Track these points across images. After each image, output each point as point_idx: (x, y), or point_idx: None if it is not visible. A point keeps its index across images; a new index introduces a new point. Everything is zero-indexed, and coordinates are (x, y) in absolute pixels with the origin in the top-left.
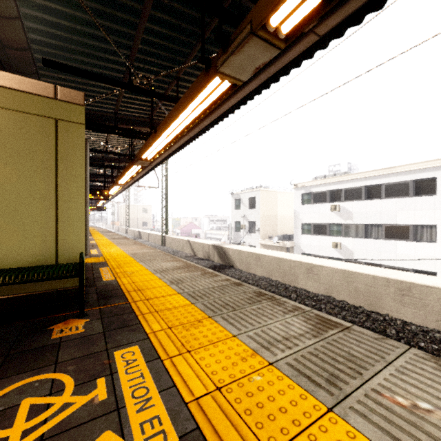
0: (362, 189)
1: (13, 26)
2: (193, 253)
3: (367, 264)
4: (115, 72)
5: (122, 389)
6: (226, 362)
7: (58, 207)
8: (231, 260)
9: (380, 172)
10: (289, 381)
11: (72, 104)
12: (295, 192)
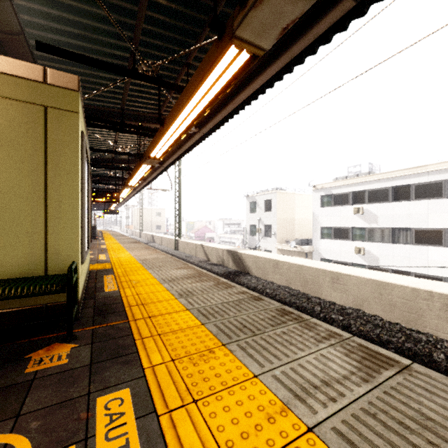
0: (389, 190)
1: (1, 4)
2: (207, 258)
3: (394, 272)
4: (119, 59)
5: None
6: (246, 422)
7: (47, 208)
8: (246, 266)
9: (408, 171)
10: None
11: (63, 89)
12: (314, 194)
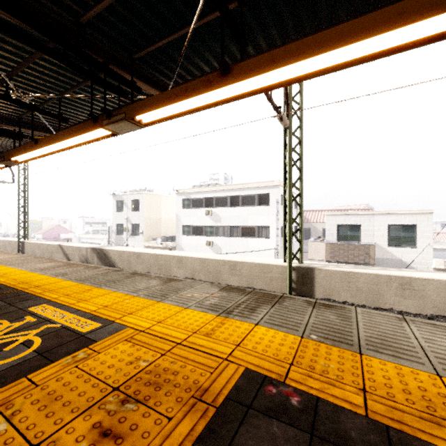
0: (227, 199)
1: None
2: (67, 258)
3: None
4: None
5: (45, 316)
6: (109, 300)
7: None
8: (112, 260)
9: (238, 186)
10: (143, 299)
11: None
12: (177, 197)
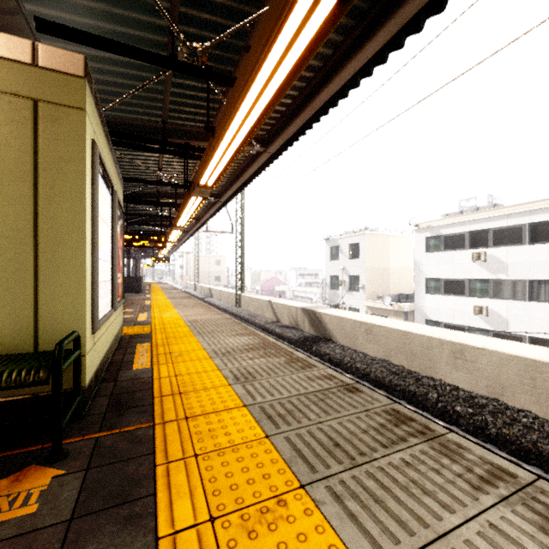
0: (524, 229)
1: None
2: (276, 318)
3: (532, 340)
4: (154, 47)
5: None
6: None
7: (38, 251)
8: (328, 330)
9: None
10: None
11: (62, 74)
12: (416, 235)
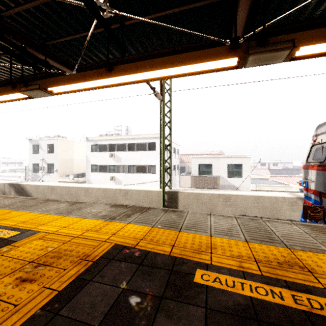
0: (126, 145)
1: None
2: None
3: None
4: None
5: None
6: (26, 217)
7: None
8: (29, 193)
9: (134, 136)
10: (54, 215)
11: None
12: (87, 143)
